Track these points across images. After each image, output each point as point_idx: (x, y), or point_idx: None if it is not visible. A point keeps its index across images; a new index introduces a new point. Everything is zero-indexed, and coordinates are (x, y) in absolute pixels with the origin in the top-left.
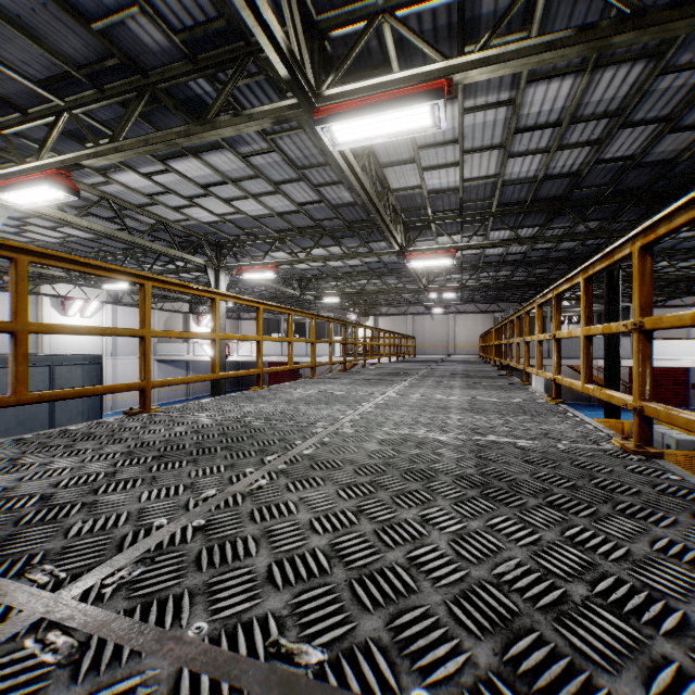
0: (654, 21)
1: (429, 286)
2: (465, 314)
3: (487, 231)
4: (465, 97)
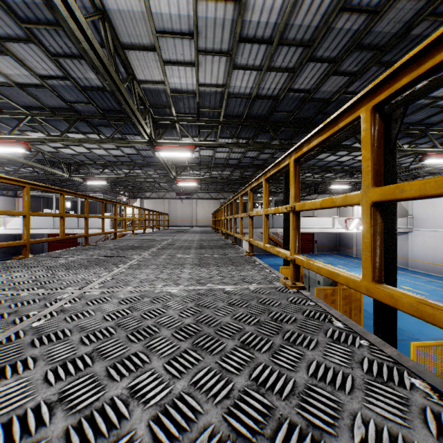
0: None
1: (178, 177)
2: (203, 199)
3: (216, 138)
4: None
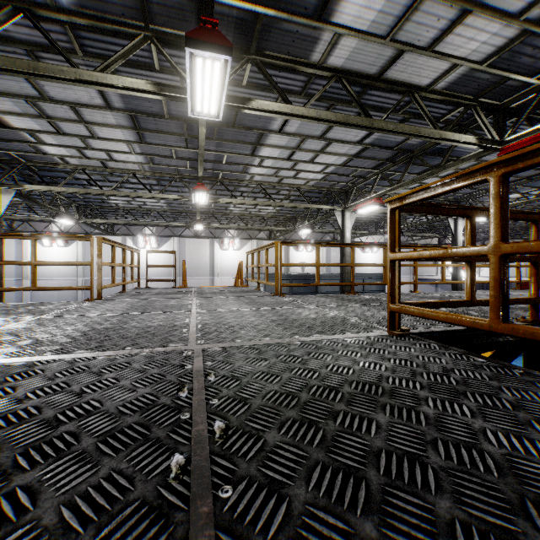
0: None
1: None
2: None
3: None
4: None
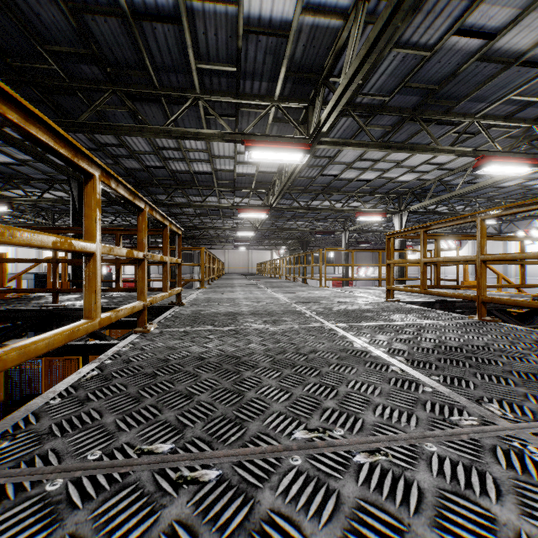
0: None
1: None
2: None
3: None
4: None
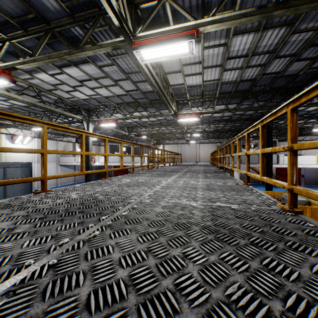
0: (292, 5)
1: (188, 130)
2: (204, 143)
3: (214, 106)
4: (204, 41)
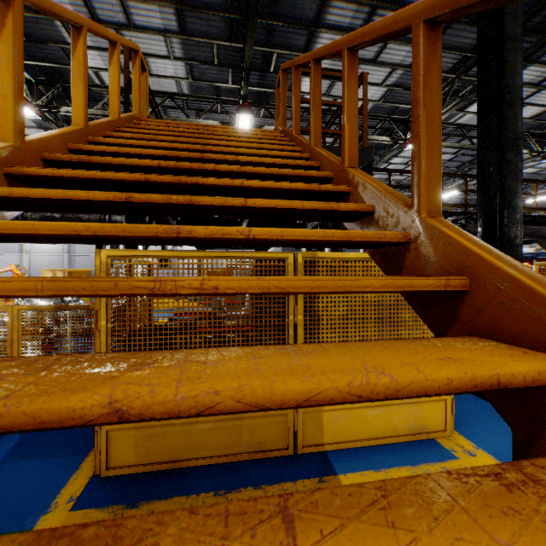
0: None
1: None
2: None
3: None
4: None
